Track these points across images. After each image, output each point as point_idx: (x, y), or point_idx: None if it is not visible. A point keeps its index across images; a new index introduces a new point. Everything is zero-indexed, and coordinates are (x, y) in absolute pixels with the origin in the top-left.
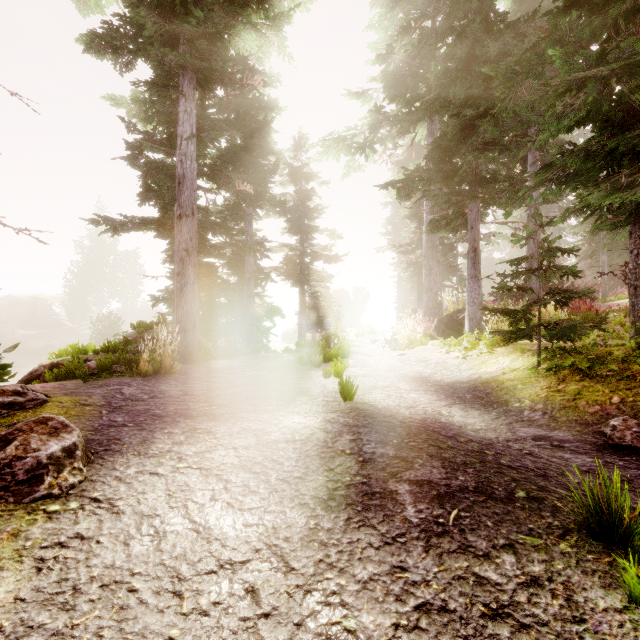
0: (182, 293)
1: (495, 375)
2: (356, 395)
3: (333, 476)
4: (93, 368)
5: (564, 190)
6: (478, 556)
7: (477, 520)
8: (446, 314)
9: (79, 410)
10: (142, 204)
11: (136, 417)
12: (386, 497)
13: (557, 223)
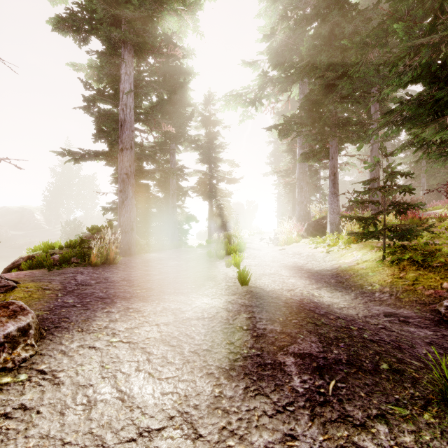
0: (123, 205)
1: (351, 265)
2: (250, 281)
3: (233, 349)
4: (57, 260)
5: (401, 130)
6: (356, 425)
7: (352, 391)
8: (313, 220)
9: (40, 294)
10: (96, 141)
11: (84, 299)
12: (276, 368)
13: (398, 153)
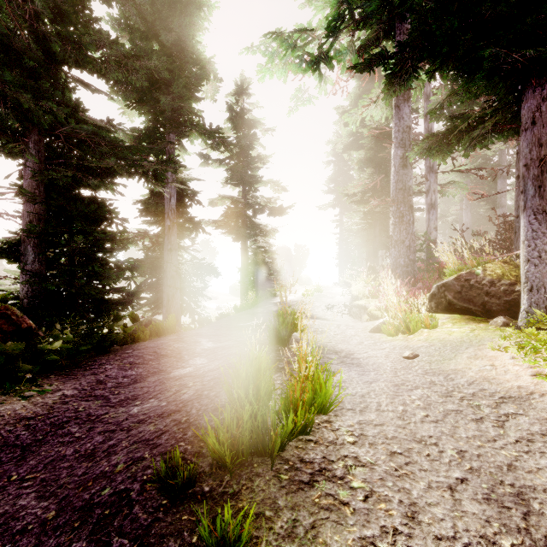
0: None
1: None
2: None
3: None
4: None
5: None
6: None
7: None
8: (455, 276)
9: None
10: None
11: None
12: None
13: None
